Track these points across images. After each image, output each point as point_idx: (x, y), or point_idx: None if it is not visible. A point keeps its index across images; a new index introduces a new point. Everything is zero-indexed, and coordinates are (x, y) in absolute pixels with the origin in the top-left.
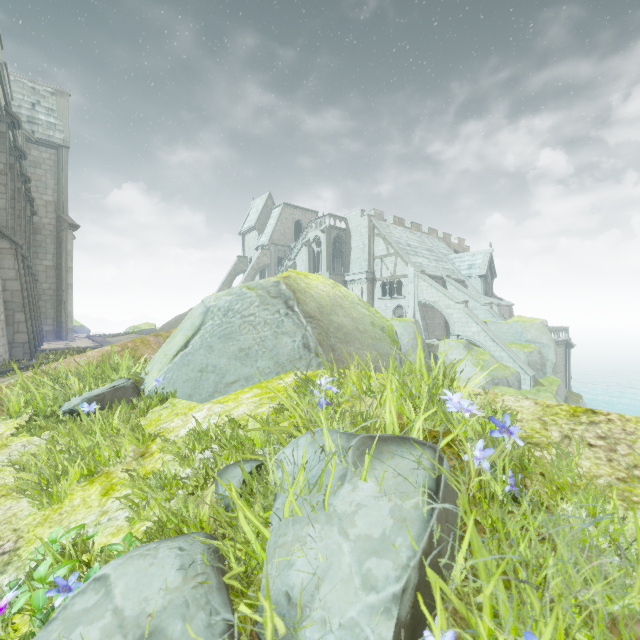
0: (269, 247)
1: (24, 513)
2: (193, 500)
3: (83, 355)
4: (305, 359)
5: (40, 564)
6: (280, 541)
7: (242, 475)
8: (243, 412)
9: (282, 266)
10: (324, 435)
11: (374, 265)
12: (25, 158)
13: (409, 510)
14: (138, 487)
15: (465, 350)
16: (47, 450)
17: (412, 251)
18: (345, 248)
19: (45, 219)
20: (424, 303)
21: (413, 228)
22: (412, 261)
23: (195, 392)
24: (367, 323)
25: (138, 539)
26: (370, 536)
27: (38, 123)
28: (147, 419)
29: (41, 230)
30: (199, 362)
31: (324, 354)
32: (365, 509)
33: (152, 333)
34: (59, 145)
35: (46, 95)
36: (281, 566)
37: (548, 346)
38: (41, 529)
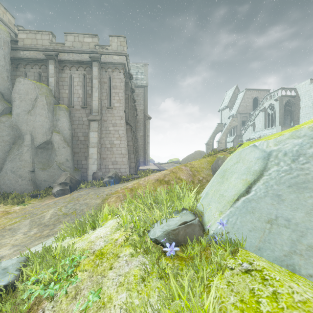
0: (236, 116)
1: None
2: None
3: (154, 175)
4: None
5: None
6: None
7: None
8: None
9: (245, 125)
10: None
11: None
12: (134, 92)
13: None
14: None
15: None
16: None
17: None
18: (294, 108)
19: (140, 117)
20: None
21: None
22: None
23: (264, 245)
24: None
25: None
26: None
27: (138, 79)
28: (232, 288)
29: (139, 121)
30: (265, 211)
31: None
32: None
33: (178, 163)
34: (144, 86)
35: (140, 67)
36: None
37: None
38: None
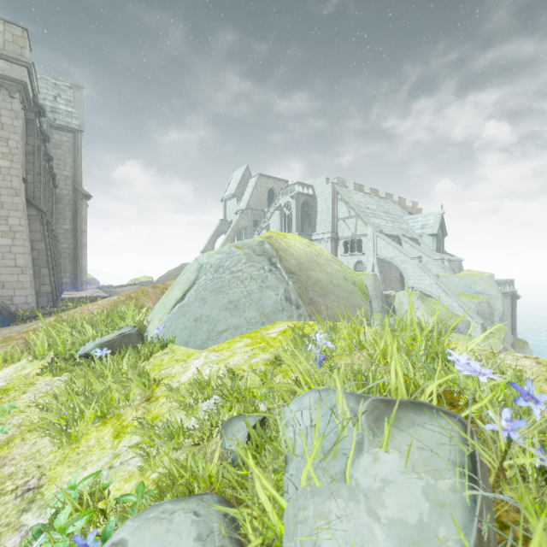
0: (246, 211)
1: (46, 450)
2: (202, 455)
3: (95, 304)
4: (287, 310)
5: (60, 512)
6: (300, 515)
7: (246, 429)
8: (238, 362)
9: (257, 227)
10: (337, 399)
11: (337, 226)
12: (49, 141)
13: (446, 492)
14: (147, 435)
15: (419, 300)
16: (66, 391)
17: (371, 213)
18: (312, 211)
19: (64, 191)
20: (382, 259)
21: (371, 193)
22: (371, 222)
23: (191, 339)
24: (340, 278)
25: (152, 496)
26: (405, 521)
27: (59, 112)
28: (150, 364)
29: (61, 200)
30: (194, 313)
31: (304, 306)
32: (393, 486)
33: (150, 285)
34: (75, 130)
35: (65, 89)
36: (305, 546)
37: (496, 297)
38: (61, 468)
